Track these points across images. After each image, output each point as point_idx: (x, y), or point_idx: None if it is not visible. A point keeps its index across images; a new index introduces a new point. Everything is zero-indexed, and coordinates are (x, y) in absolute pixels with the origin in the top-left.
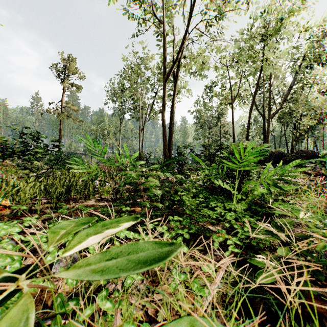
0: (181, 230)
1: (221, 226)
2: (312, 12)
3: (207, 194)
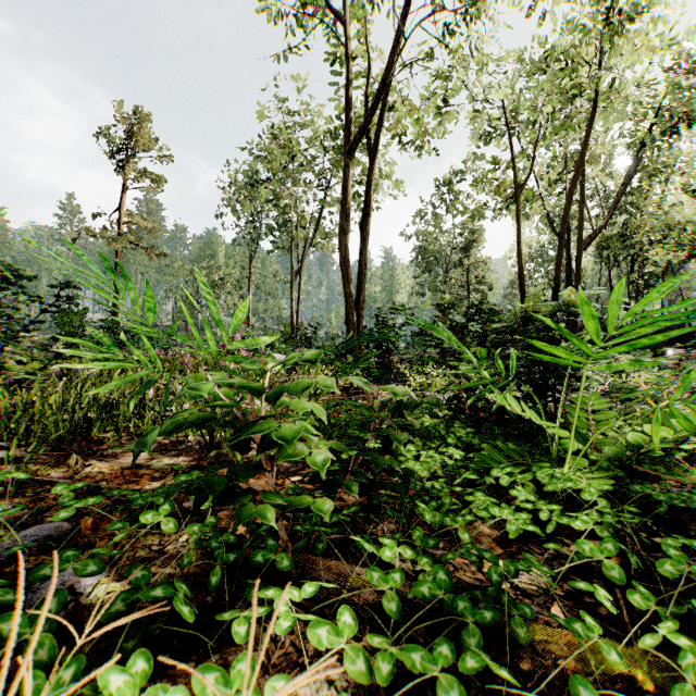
0: (422, 650)
1: (542, 560)
2: (682, 6)
3: (468, 434)
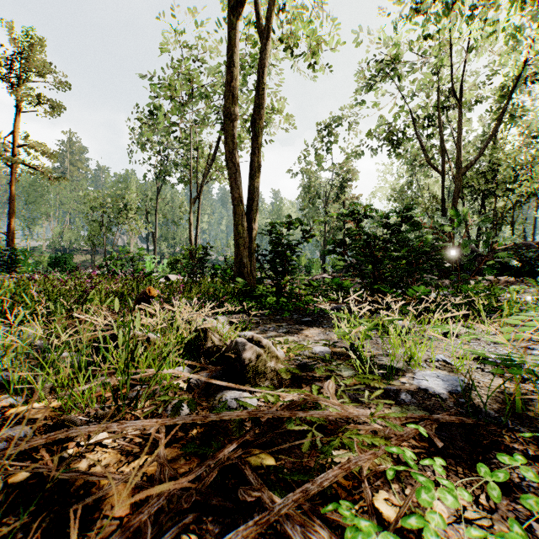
0: None
1: None
2: None
3: None
